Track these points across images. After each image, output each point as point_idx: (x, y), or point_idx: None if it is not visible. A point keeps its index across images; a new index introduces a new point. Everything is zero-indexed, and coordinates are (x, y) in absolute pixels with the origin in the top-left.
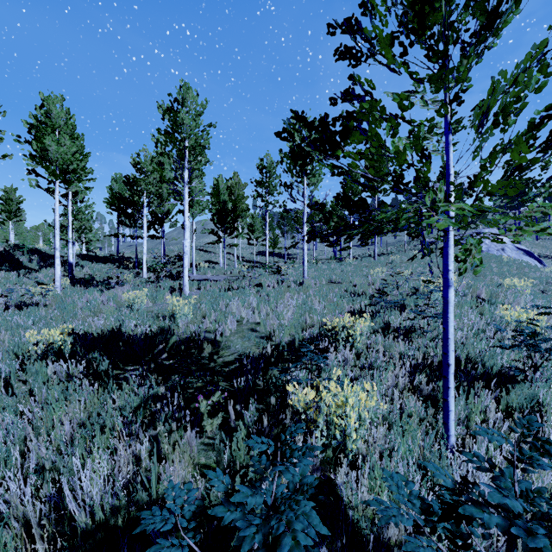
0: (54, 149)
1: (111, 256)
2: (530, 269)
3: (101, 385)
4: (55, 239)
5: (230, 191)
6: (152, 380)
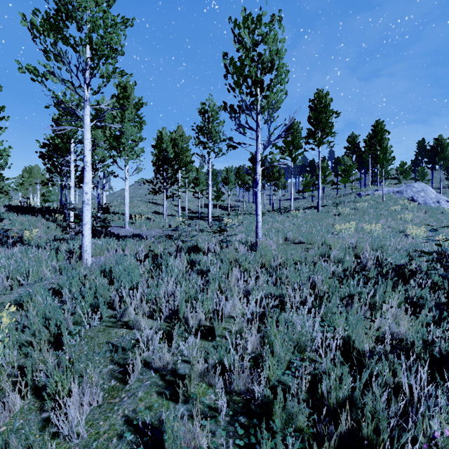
0: None
1: (43, 208)
2: None
3: None
4: None
5: (174, 144)
6: None
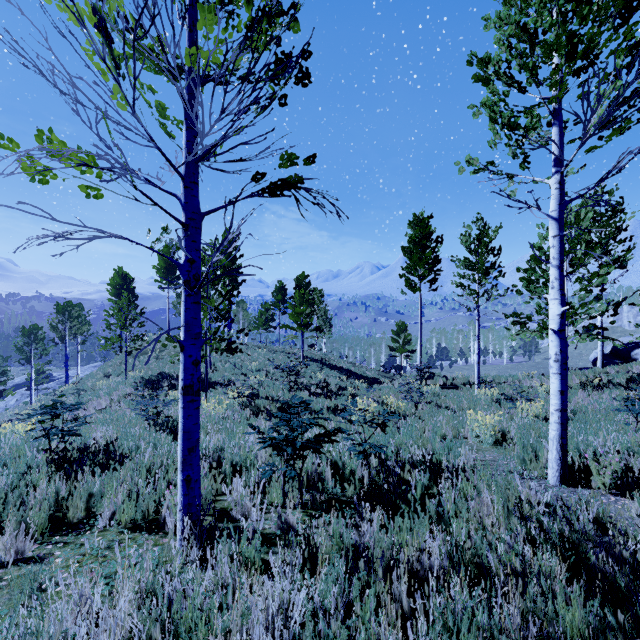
0: None
1: None
2: None
3: None
4: None
5: None
6: None
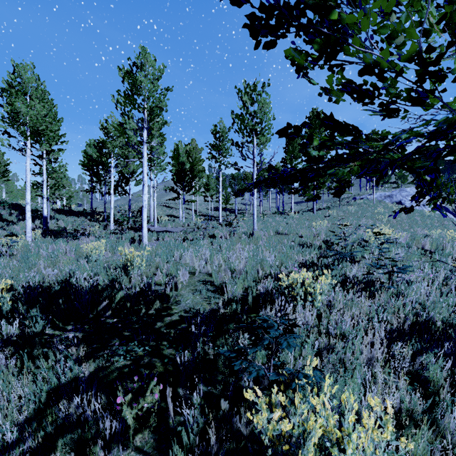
0: (24, 111)
1: (84, 211)
2: (449, 222)
3: (30, 351)
4: (26, 194)
5: (188, 155)
6: (71, 360)
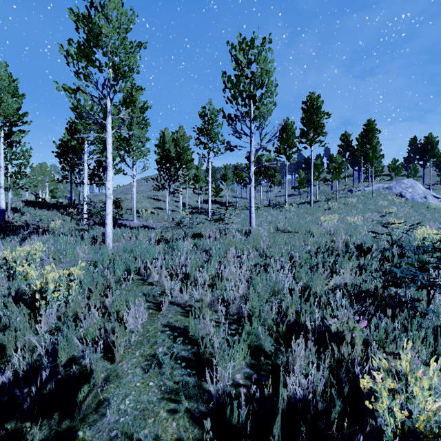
0: None
1: (57, 203)
2: None
3: None
4: None
5: (176, 143)
6: None
